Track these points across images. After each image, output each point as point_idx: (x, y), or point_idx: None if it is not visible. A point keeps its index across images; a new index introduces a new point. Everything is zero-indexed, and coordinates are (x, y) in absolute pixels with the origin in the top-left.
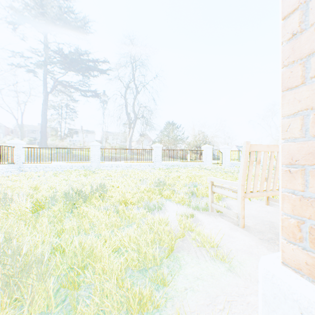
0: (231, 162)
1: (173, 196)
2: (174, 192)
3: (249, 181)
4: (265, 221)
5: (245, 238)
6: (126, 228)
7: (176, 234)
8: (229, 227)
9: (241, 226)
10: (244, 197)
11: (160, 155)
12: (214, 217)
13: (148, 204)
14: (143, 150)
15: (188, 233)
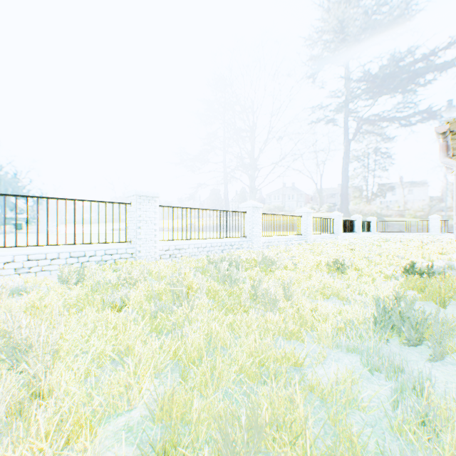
0: None
1: None
2: None
3: None
4: None
5: None
6: None
7: None
8: None
9: None
10: None
11: None
12: None
13: None
14: None
15: None
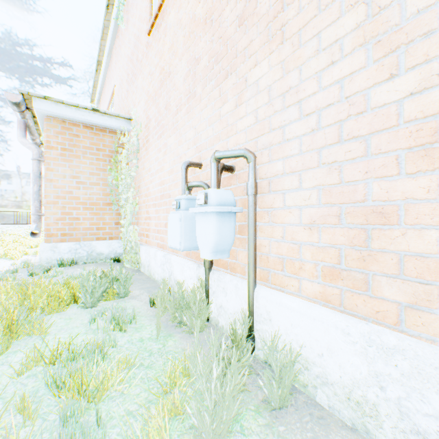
0: None
1: None
2: None
3: None
4: None
5: None
6: None
7: None
8: None
9: None
10: None
11: None
12: None
13: None
14: None
15: None
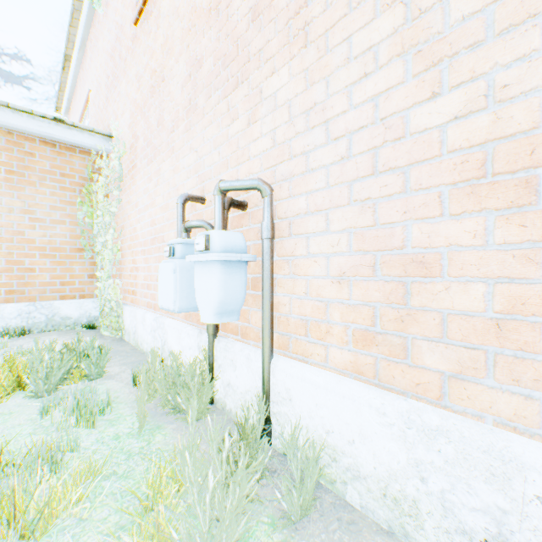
0: None
1: None
2: None
3: None
4: None
5: None
6: None
7: None
8: None
9: None
10: None
11: None
12: None
13: None
14: None
15: None
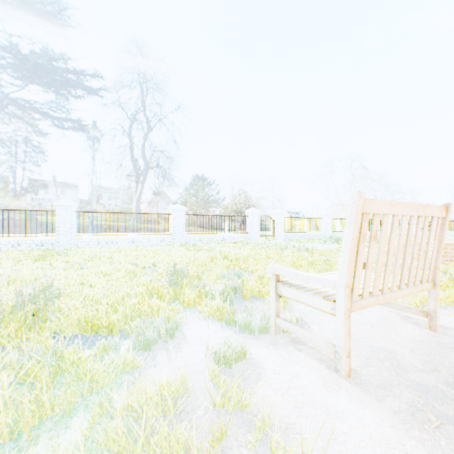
0: (286, 234)
1: (201, 301)
2: (204, 291)
3: (358, 276)
4: (378, 351)
5: (365, 415)
6: (67, 423)
7: (205, 425)
8: (320, 379)
9: (345, 374)
10: (350, 310)
11: (183, 224)
12: (284, 350)
13: (143, 332)
14: (154, 215)
15: (235, 415)
